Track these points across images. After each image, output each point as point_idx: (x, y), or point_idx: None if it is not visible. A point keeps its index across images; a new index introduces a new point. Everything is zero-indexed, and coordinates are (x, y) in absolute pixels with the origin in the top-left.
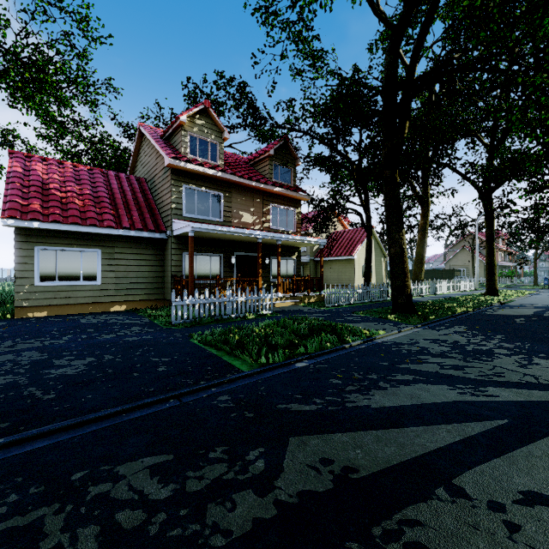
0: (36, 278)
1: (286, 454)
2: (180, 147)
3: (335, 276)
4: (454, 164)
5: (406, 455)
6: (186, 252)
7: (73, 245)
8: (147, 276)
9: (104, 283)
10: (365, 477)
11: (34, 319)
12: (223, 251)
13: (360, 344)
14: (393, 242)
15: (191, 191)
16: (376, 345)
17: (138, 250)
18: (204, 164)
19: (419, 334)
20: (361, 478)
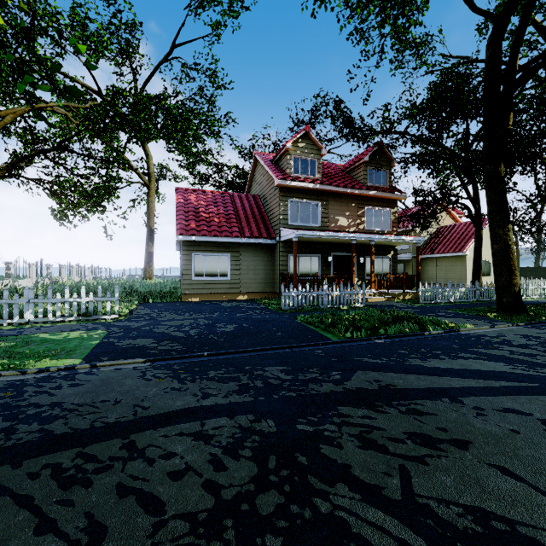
0: (193, 274)
1: (354, 375)
2: (286, 168)
3: (442, 274)
4: None
5: (433, 386)
6: (291, 254)
7: (214, 251)
8: (261, 274)
9: (232, 279)
10: (399, 389)
11: (194, 302)
12: (321, 252)
13: (441, 333)
14: (496, 238)
15: (295, 203)
16: (456, 335)
17: (255, 254)
18: (305, 179)
19: (513, 330)
20: (396, 388)
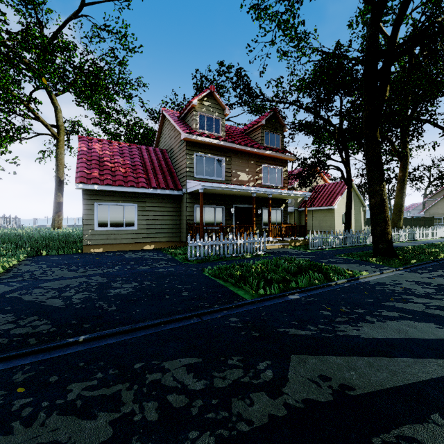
0: (96, 225)
1: (290, 368)
2: (192, 124)
3: (317, 223)
4: (435, 119)
5: (398, 381)
6: (197, 205)
7: (119, 201)
8: (168, 223)
9: (139, 228)
10: (361, 395)
11: (95, 254)
12: (224, 204)
13: (345, 282)
14: (374, 193)
15: (200, 158)
16: (359, 284)
17: (162, 204)
18: (210, 136)
19: (401, 276)
20: (357, 395)
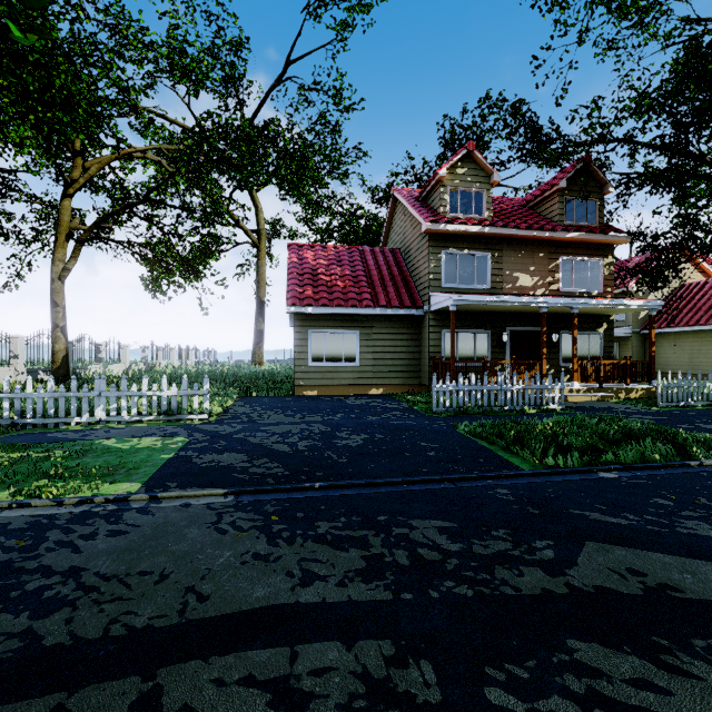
0: (309, 359)
1: (581, 553)
2: (438, 206)
3: (685, 359)
4: None
5: None
6: (445, 330)
7: (337, 327)
8: (402, 358)
9: (362, 365)
10: (693, 599)
11: (309, 397)
12: (491, 327)
13: None
14: None
15: (451, 257)
16: None
17: (394, 330)
18: (467, 221)
19: None
20: (686, 598)
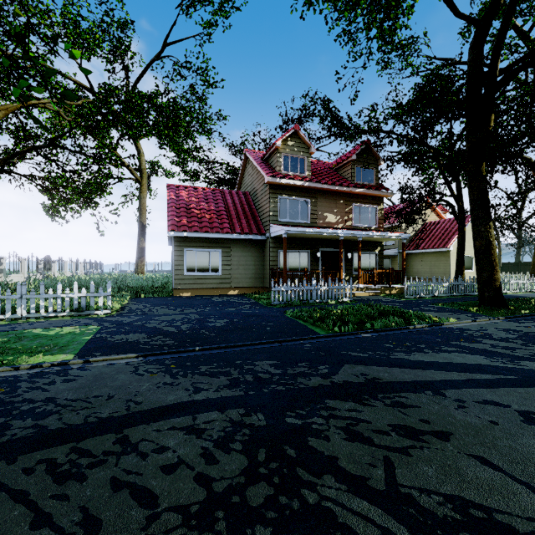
0: (184, 270)
1: (341, 369)
2: (276, 166)
3: (427, 269)
4: None
5: (417, 379)
6: (280, 250)
7: (205, 247)
8: (251, 269)
9: (223, 274)
10: (385, 382)
11: (185, 297)
12: (310, 248)
13: (425, 327)
14: (478, 235)
15: (284, 200)
16: (440, 329)
17: (246, 249)
18: (294, 177)
19: (494, 324)
20: (382, 382)
